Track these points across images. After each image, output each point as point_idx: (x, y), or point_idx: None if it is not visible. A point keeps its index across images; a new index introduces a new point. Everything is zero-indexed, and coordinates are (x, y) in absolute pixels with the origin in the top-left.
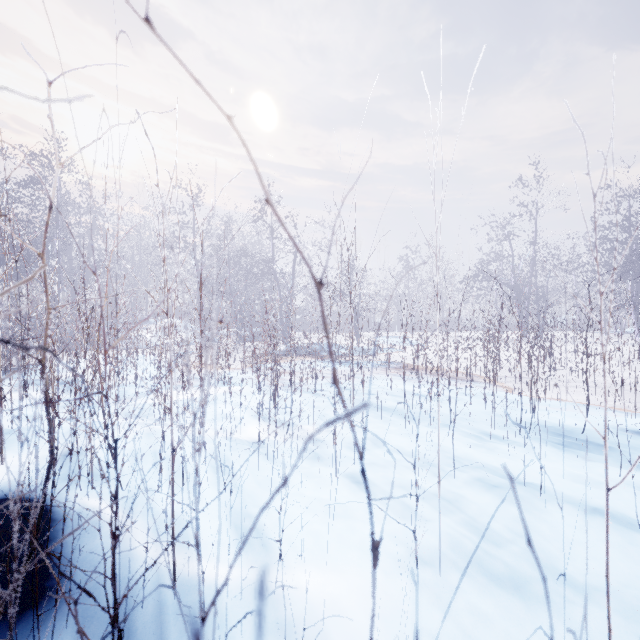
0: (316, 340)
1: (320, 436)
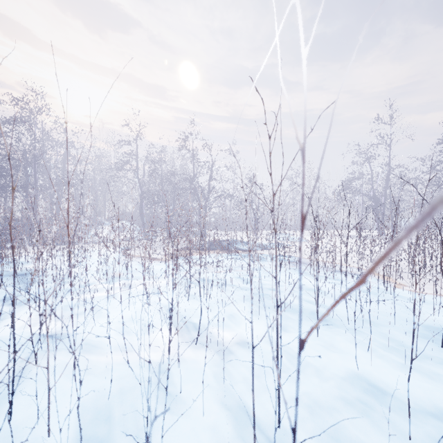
0: (226, 237)
1: (230, 348)
